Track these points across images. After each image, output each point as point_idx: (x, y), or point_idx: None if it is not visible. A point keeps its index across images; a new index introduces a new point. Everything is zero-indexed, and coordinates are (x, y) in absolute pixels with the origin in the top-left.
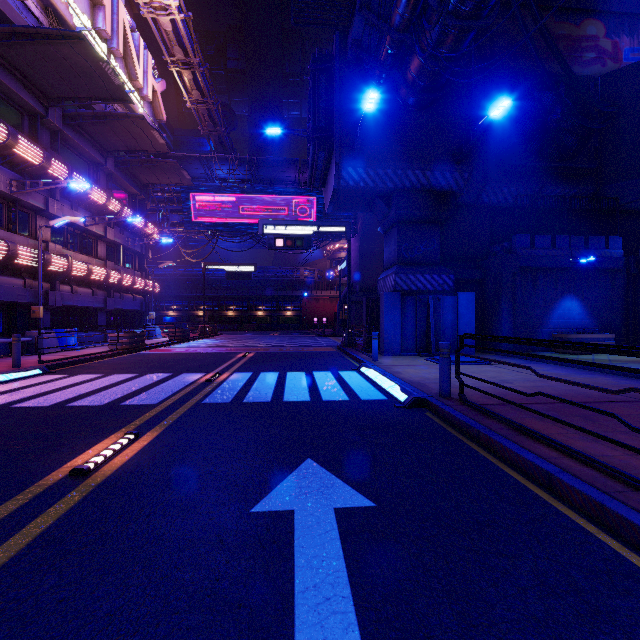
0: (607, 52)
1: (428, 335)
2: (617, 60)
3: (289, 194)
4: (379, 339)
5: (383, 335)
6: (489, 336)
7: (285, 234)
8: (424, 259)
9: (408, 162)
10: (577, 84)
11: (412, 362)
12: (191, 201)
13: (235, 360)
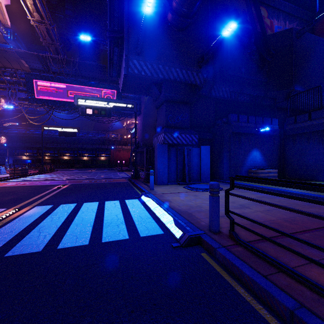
0: (268, 25)
1: (184, 171)
2: (272, 31)
3: (101, 87)
4: (154, 174)
5: (157, 172)
6: (275, 180)
7: (93, 106)
8: (181, 125)
9: (172, 62)
10: (264, 29)
11: (176, 190)
12: (33, 84)
13: (48, 192)
